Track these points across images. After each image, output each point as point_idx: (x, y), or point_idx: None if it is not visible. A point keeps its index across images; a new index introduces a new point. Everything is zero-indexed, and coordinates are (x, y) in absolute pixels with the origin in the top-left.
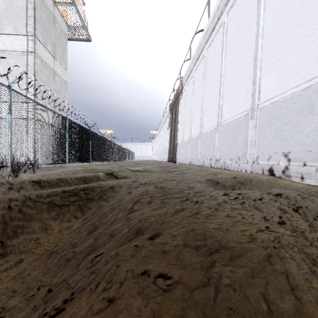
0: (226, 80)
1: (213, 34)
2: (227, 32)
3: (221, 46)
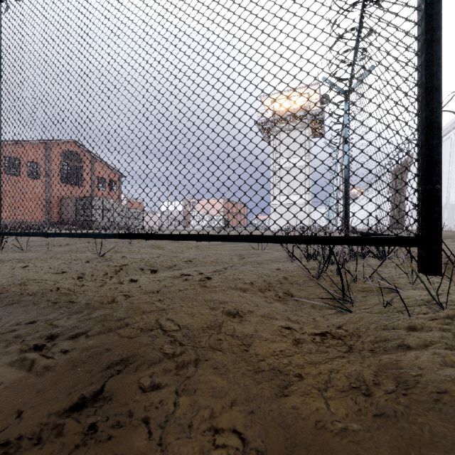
0: (452, 177)
1: (444, 139)
2: (454, 146)
3: (449, 151)
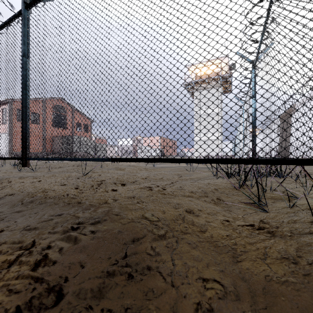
0: None
1: None
2: None
3: None
